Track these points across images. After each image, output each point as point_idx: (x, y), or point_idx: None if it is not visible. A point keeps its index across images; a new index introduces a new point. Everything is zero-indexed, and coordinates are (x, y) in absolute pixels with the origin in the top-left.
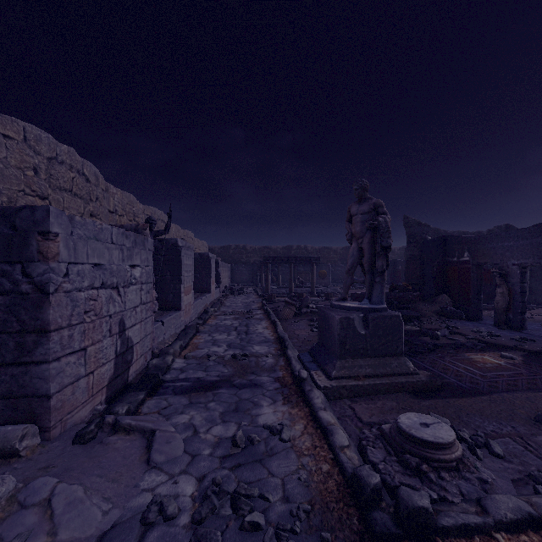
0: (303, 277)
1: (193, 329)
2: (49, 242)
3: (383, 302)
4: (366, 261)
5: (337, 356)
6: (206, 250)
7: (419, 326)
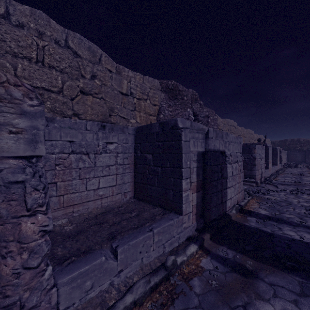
0: None
1: (275, 175)
2: (255, 150)
3: None
4: None
5: None
6: (269, 143)
7: None
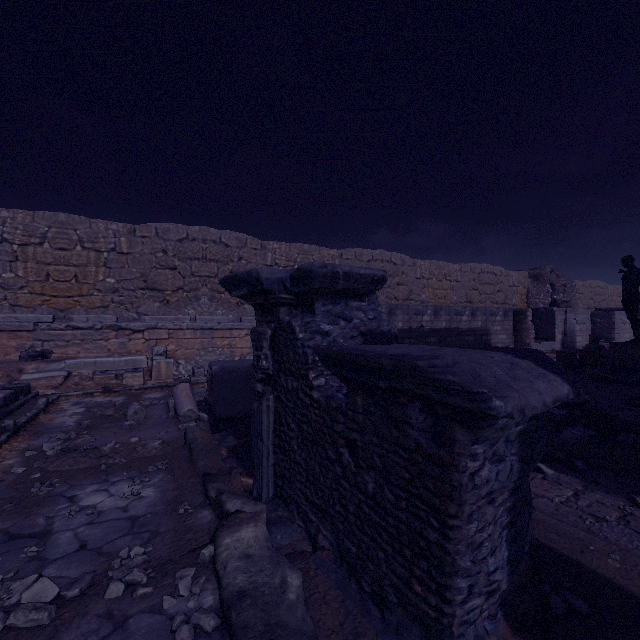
0: None
1: None
2: (614, 316)
3: None
4: None
5: None
6: None
7: None
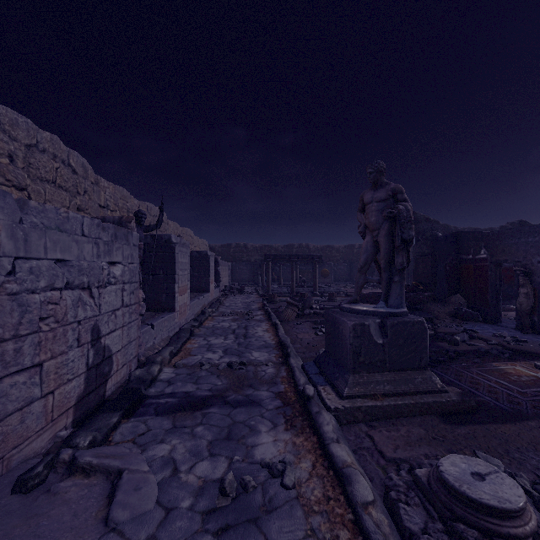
0: (305, 276)
1: (187, 332)
2: None
3: (403, 305)
4: (382, 257)
5: (349, 370)
6: (206, 248)
7: (433, 329)
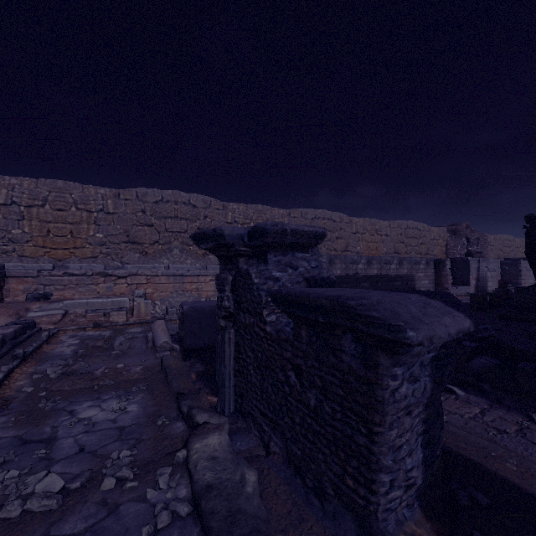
0: None
1: None
2: (520, 264)
3: None
4: None
5: None
6: None
7: None
